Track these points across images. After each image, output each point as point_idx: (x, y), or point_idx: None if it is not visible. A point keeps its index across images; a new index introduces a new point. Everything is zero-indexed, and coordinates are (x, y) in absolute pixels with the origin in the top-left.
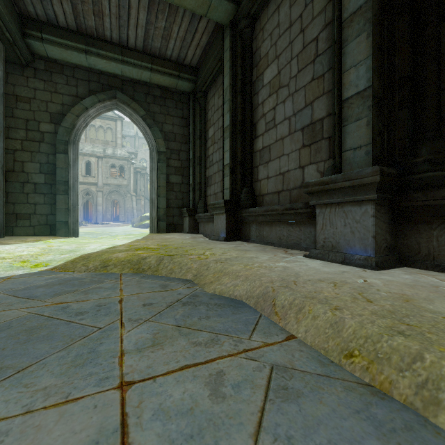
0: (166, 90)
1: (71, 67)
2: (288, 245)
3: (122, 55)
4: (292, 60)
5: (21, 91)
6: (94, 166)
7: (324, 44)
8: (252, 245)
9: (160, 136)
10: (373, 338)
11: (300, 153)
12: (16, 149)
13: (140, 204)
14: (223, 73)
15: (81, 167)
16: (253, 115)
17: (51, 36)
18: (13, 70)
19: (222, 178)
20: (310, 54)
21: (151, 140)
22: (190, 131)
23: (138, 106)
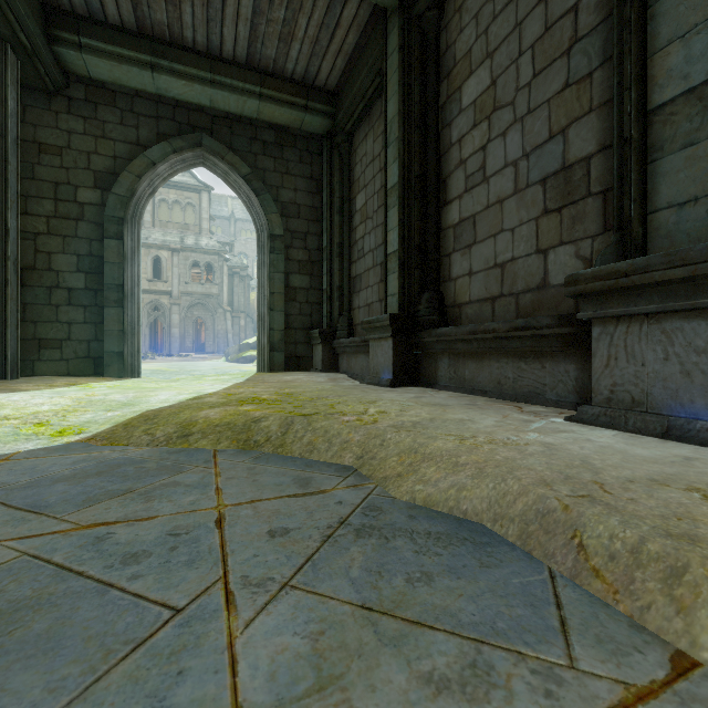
0: (284, 132)
1: (129, 96)
2: (518, 395)
3: (212, 72)
4: (521, 55)
5: (46, 136)
6: (166, 265)
7: (592, 17)
8: (445, 395)
9: (274, 209)
10: None
11: (539, 225)
12: (38, 231)
13: (239, 324)
14: (386, 94)
15: (146, 266)
16: (441, 163)
17: (95, 40)
18: (34, 101)
19: (380, 277)
20: (560, 39)
21: (260, 215)
22: (325, 200)
23: (237, 160)
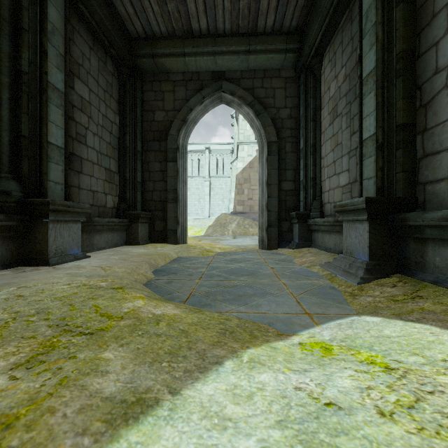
0: None
1: None
2: None
3: None
4: None
5: None
6: None
7: None
8: None
9: None
10: (163, 256)
11: None
12: None
13: None
14: None
15: None
16: None
17: None
18: None
19: None
20: None
21: None
22: None
23: None
